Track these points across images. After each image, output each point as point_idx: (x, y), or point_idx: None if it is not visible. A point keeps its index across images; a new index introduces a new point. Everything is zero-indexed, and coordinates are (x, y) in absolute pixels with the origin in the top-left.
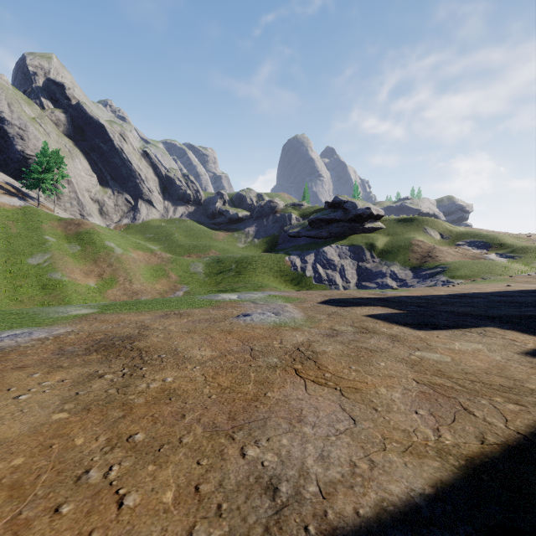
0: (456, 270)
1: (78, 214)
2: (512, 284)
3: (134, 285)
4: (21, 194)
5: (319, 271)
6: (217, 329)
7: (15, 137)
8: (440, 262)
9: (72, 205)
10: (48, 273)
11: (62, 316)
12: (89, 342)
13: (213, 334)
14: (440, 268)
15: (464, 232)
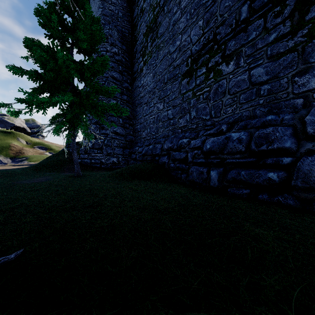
0: (32, 158)
1: None
2: None
3: None
4: None
5: None
6: None
7: None
8: (25, 155)
9: None
10: None
11: None
12: None
13: None
14: (25, 158)
15: (38, 142)
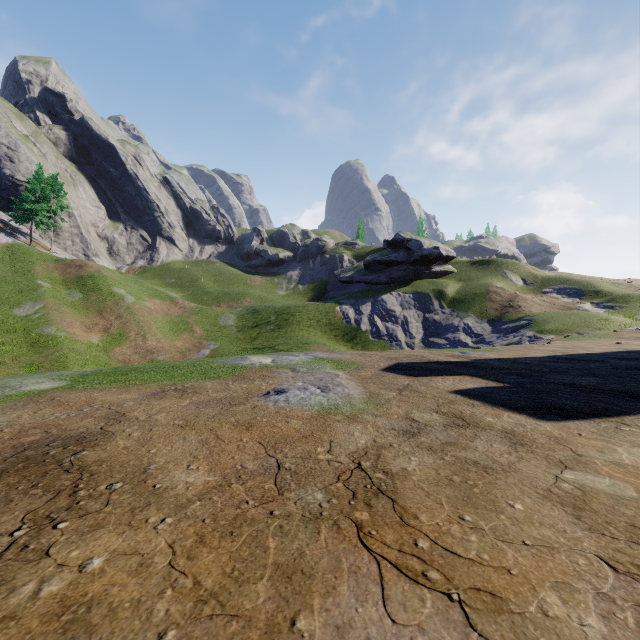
0: (544, 323)
1: (81, 254)
2: (620, 341)
3: (148, 341)
4: (9, 229)
5: (377, 324)
6: (230, 420)
7: (2, 159)
8: (524, 313)
9: (74, 243)
10: (40, 327)
11: (5, 395)
12: (5, 450)
13: (220, 431)
14: (525, 320)
15: (551, 277)
